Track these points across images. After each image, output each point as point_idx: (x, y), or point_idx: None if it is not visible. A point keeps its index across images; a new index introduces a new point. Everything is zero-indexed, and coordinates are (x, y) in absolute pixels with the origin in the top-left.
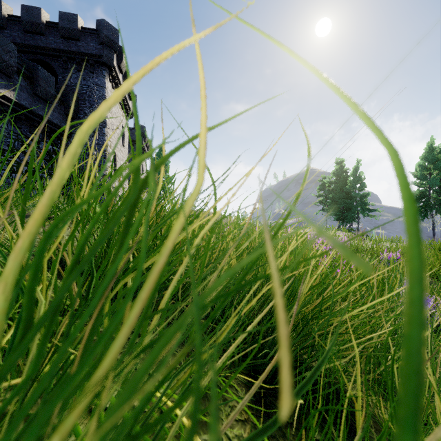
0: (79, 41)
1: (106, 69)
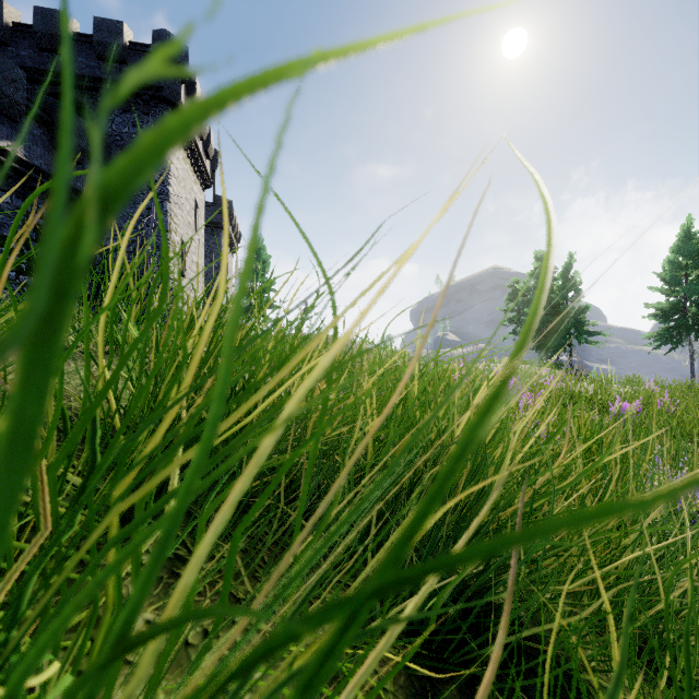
0: (126, 65)
1: (169, 110)
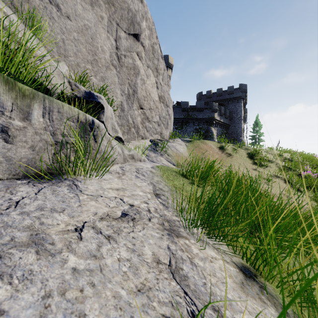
0: (233, 94)
1: (242, 100)
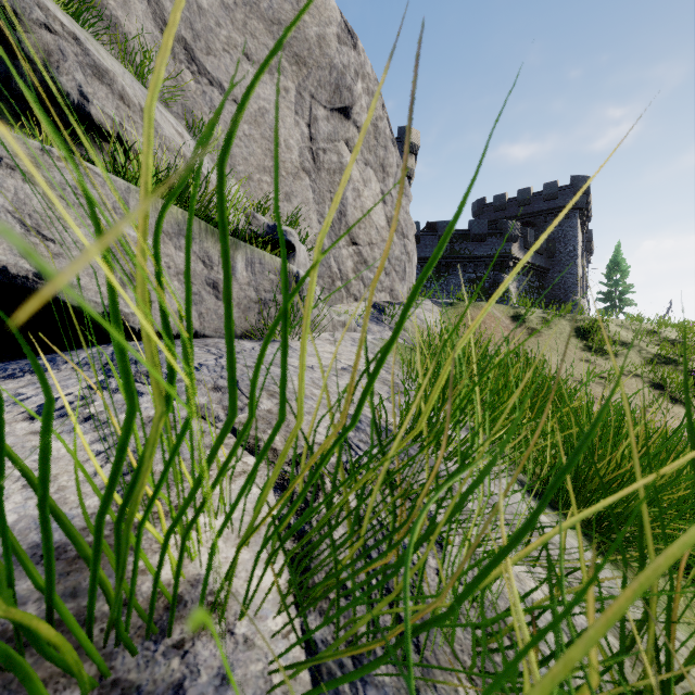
0: (557, 199)
1: (577, 212)
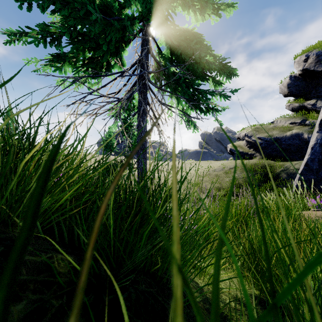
0: None
1: None
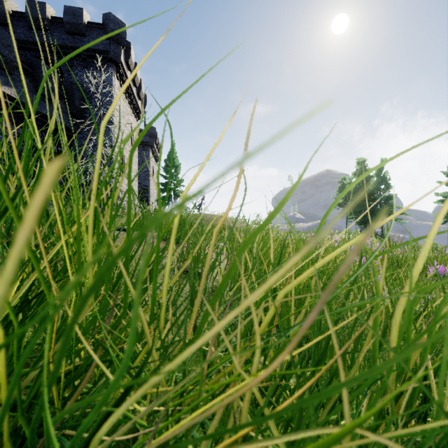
0: (85, 37)
1: (113, 66)
